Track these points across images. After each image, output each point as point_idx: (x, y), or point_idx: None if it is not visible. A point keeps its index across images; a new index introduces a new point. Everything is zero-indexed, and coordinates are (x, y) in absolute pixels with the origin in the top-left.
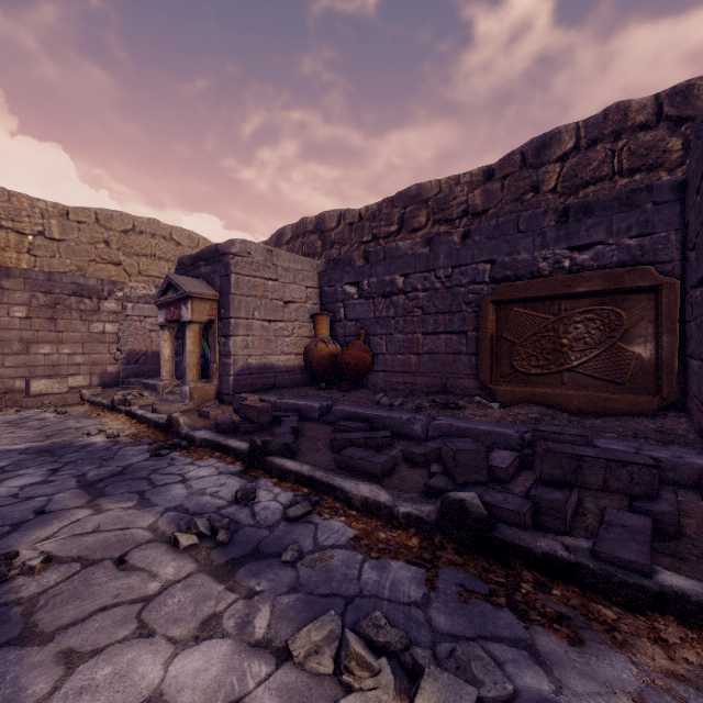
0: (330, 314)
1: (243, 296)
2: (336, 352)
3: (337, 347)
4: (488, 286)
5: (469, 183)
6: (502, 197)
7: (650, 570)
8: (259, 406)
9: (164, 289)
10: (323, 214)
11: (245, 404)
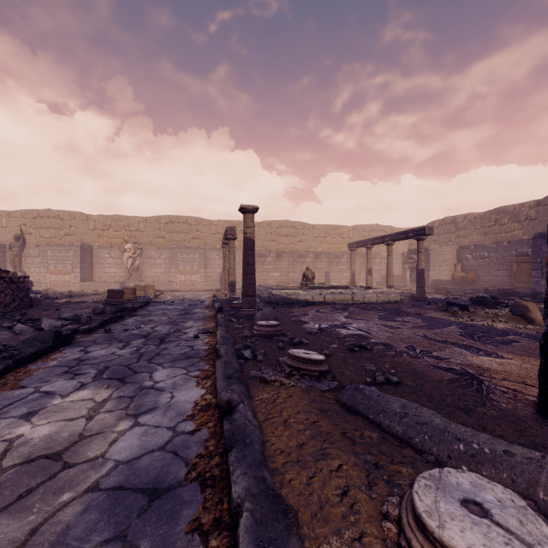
0: (460, 263)
1: (433, 260)
2: (463, 275)
3: (463, 274)
4: (514, 257)
5: (528, 207)
6: (544, 213)
7: (500, 296)
8: (444, 287)
9: (408, 259)
10: (455, 216)
11: (440, 287)
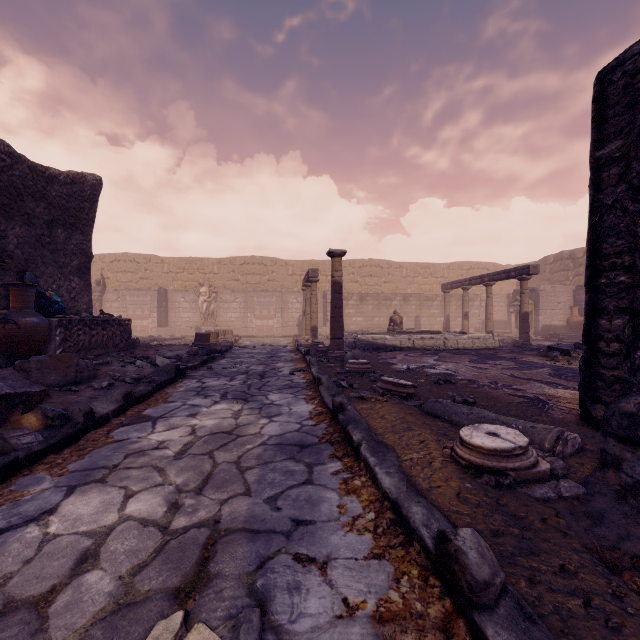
0: (578, 306)
1: (543, 303)
2: (581, 320)
3: (581, 318)
4: None
5: None
6: None
7: None
8: (556, 333)
9: (513, 301)
10: (574, 250)
11: (551, 333)
